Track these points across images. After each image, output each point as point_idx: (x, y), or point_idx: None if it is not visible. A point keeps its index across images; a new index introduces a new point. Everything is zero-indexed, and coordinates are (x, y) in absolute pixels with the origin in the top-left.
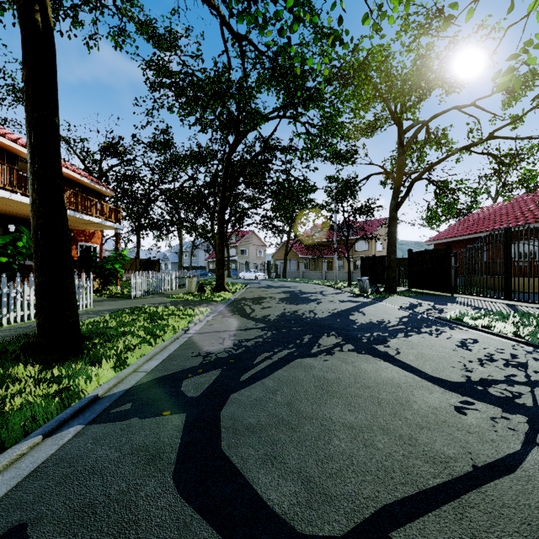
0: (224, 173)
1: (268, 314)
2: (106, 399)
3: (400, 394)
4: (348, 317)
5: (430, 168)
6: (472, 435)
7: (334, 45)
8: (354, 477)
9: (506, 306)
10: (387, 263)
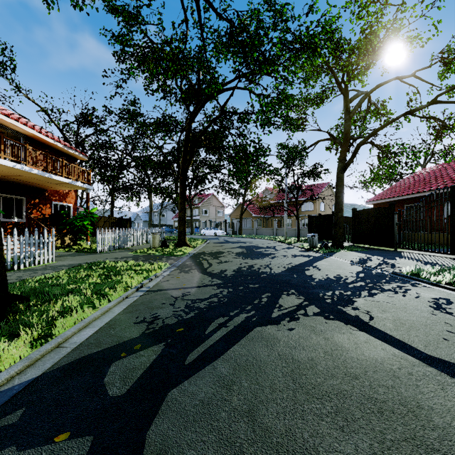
0: (185, 138)
1: (224, 269)
2: None
3: (403, 391)
4: (304, 273)
5: (375, 132)
6: None
7: None
8: None
9: (454, 260)
10: (335, 220)
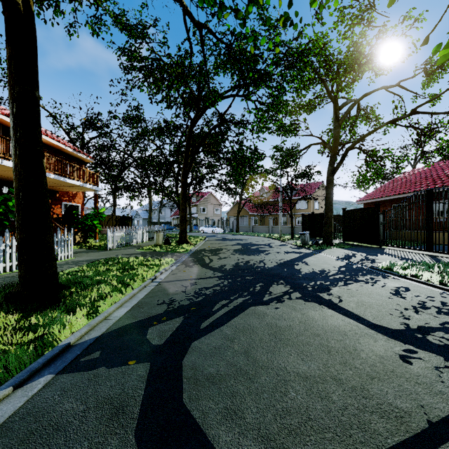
0: (186, 143)
1: (224, 264)
2: (77, 347)
3: (347, 342)
4: (293, 267)
5: (362, 138)
6: (421, 387)
7: (285, 25)
8: (313, 434)
9: (428, 256)
10: (325, 219)
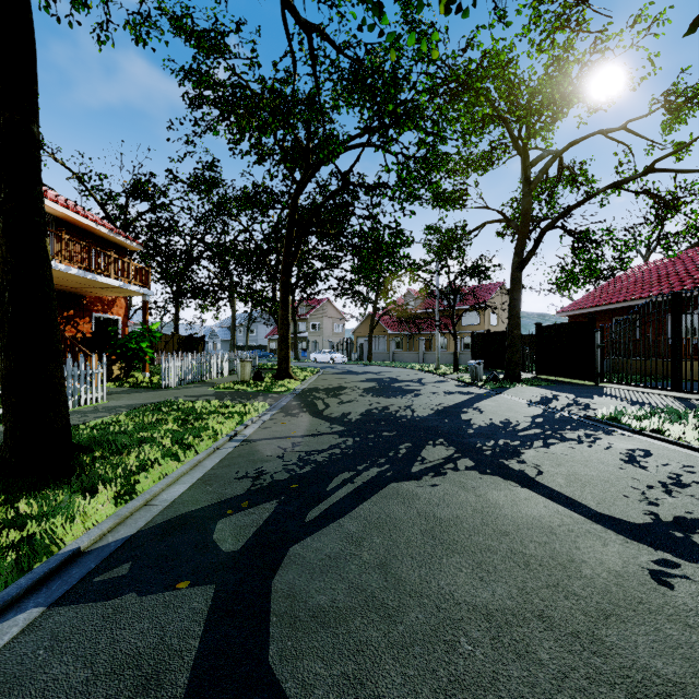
0: (289, 219)
1: (348, 412)
2: (92, 555)
3: (557, 547)
4: (459, 417)
5: (567, 212)
6: (695, 632)
7: (449, 11)
8: None
9: (675, 399)
10: (509, 341)
